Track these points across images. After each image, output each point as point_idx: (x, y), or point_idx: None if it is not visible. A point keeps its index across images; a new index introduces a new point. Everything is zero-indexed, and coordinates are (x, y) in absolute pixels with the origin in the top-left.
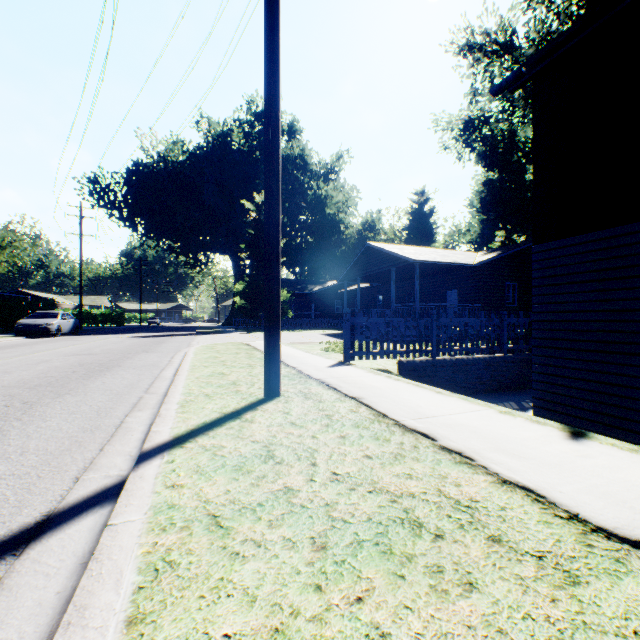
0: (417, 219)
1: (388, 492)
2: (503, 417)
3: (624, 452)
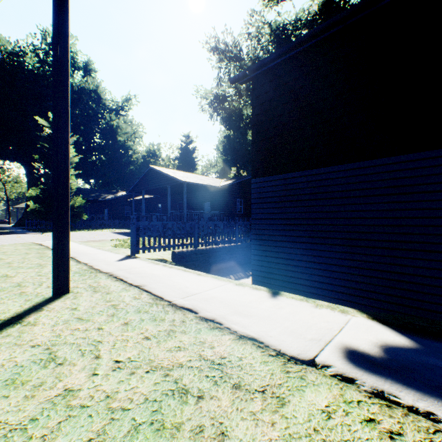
0: (185, 153)
1: (163, 368)
2: (238, 288)
3: (298, 301)
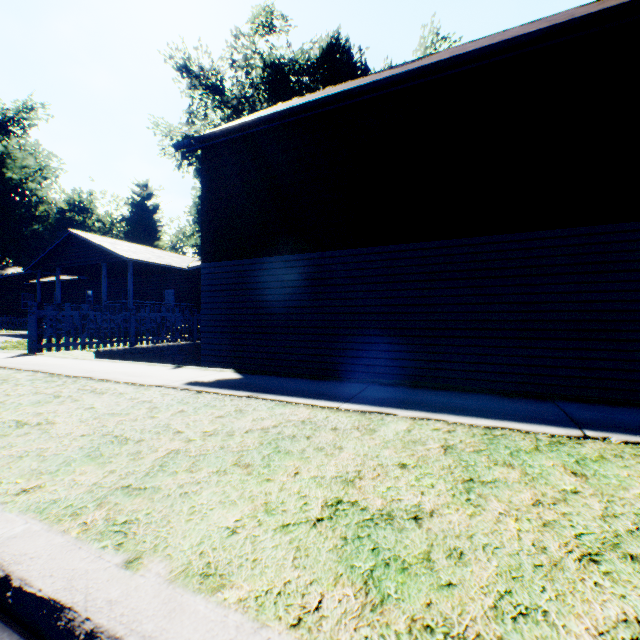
0: (140, 213)
1: (46, 393)
2: (149, 366)
3: (194, 369)
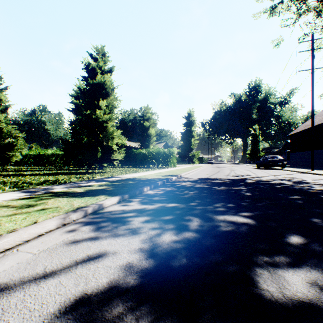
0: None
1: None
2: None
3: None
